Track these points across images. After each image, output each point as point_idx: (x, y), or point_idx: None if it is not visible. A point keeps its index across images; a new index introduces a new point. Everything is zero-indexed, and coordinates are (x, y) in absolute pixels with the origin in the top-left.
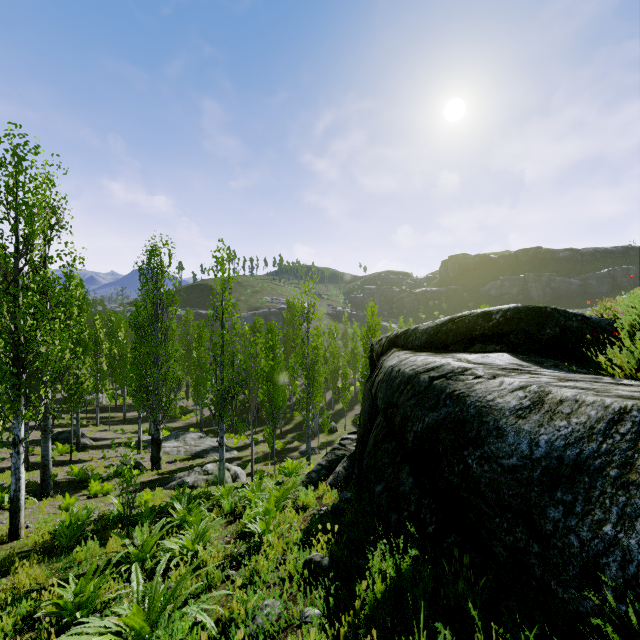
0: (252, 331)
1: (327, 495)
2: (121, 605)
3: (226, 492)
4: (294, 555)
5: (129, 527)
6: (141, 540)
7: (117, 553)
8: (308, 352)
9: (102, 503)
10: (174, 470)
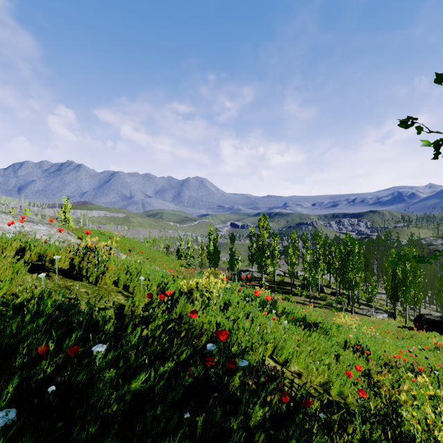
0: None
1: None
2: None
3: None
4: None
5: None
6: None
7: None
8: None
9: None
10: None
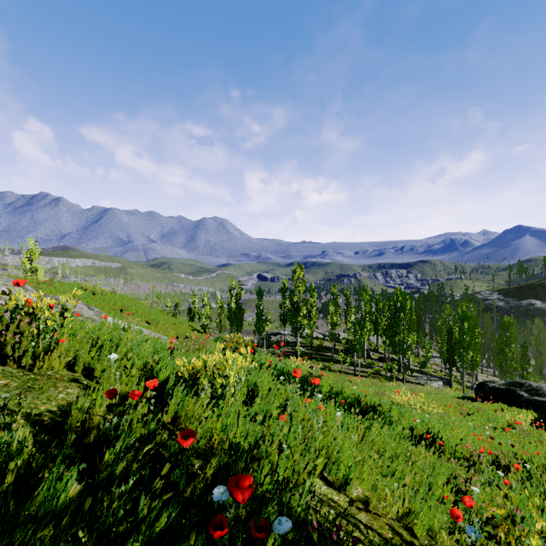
0: None
1: None
2: None
3: None
4: None
5: None
6: None
7: None
8: None
9: None
10: None
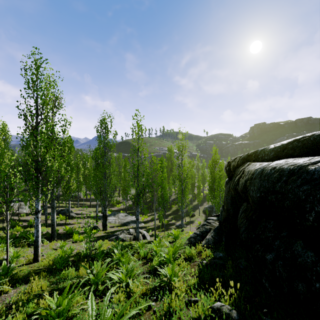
0: (150, 163)
1: (204, 253)
2: (83, 316)
3: (141, 245)
4: (202, 301)
5: (90, 262)
6: (96, 269)
7: (83, 277)
8: (182, 172)
9: (79, 246)
10: (113, 231)
